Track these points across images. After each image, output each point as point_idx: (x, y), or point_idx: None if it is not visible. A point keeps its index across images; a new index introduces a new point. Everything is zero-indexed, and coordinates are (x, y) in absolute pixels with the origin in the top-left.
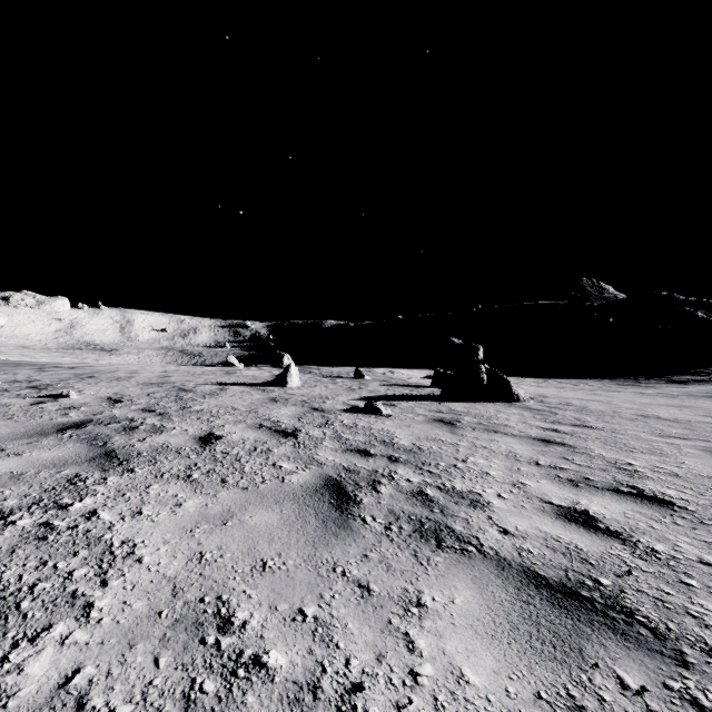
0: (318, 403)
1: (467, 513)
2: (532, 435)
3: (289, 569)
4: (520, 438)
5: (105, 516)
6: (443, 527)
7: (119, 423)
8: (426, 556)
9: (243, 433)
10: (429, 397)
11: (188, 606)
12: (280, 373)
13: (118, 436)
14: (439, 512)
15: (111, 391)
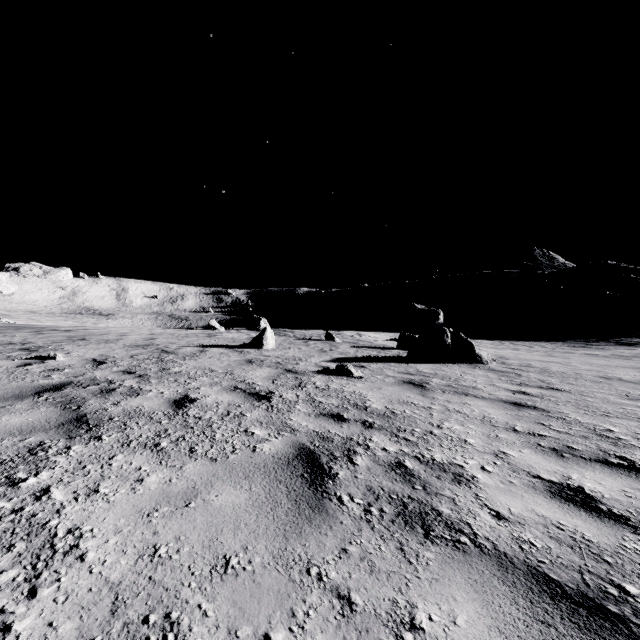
0: (292, 364)
1: (452, 490)
2: (502, 398)
3: (256, 569)
4: (491, 401)
5: (57, 495)
6: (428, 510)
7: (98, 385)
8: (414, 551)
9: (217, 396)
10: (397, 359)
11: (127, 631)
12: (257, 336)
13: (93, 399)
14: (422, 489)
15: (98, 352)
